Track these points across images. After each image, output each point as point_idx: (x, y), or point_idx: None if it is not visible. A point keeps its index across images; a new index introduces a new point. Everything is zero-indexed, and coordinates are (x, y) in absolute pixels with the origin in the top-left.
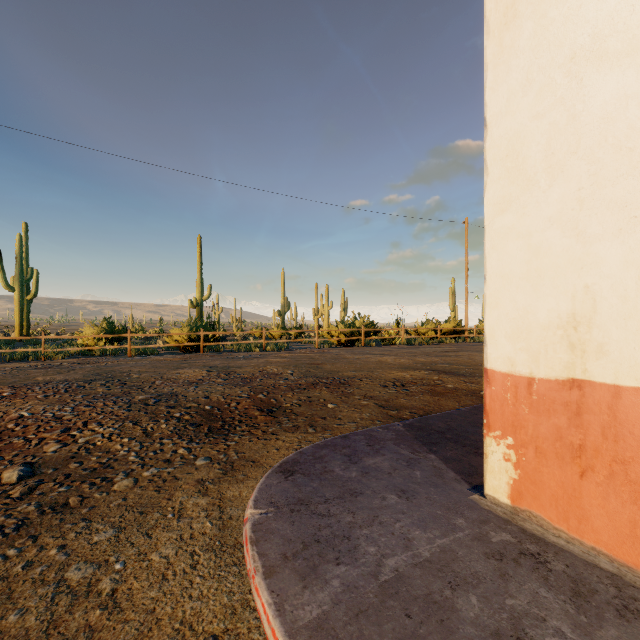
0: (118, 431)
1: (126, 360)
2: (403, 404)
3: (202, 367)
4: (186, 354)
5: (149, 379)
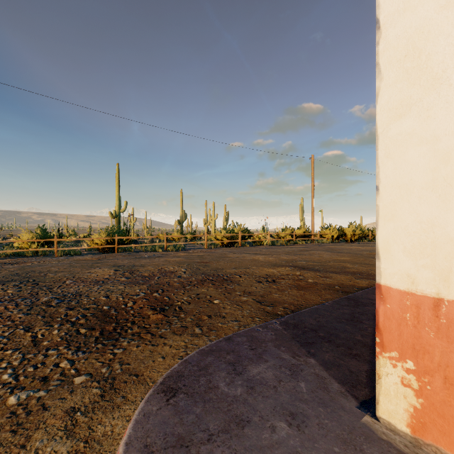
0: (6, 340)
1: (51, 260)
2: (276, 299)
3: (111, 266)
4: (103, 254)
5: (61, 279)
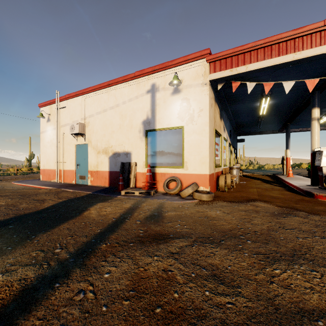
0: None
1: None
2: None
3: None
4: None
5: None
